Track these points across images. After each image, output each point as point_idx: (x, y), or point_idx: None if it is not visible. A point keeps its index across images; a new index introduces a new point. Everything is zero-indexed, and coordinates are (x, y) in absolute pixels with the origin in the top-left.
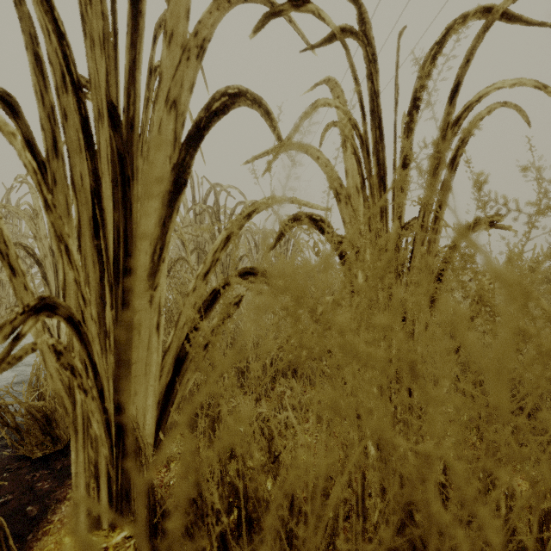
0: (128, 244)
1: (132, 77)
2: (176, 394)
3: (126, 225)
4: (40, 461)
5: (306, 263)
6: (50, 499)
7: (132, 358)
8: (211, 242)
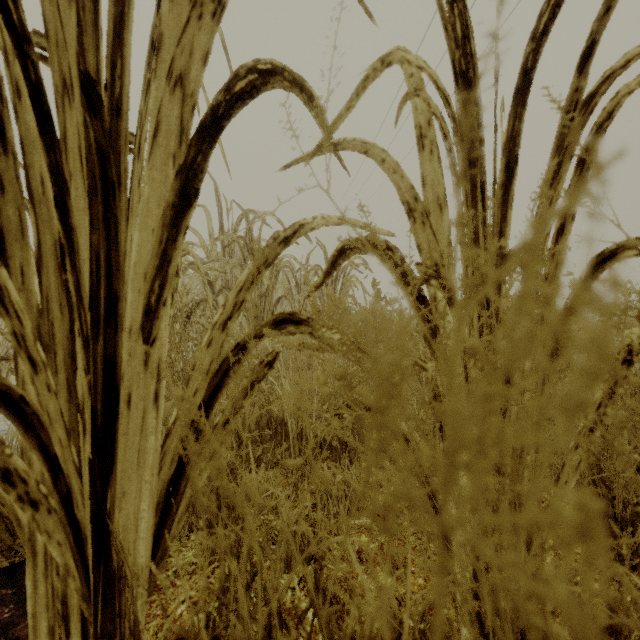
0: (113, 280)
1: (118, 40)
2: (183, 493)
3: (109, 253)
4: (4, 573)
5: (404, 310)
6: (7, 638)
7: (117, 443)
8: None
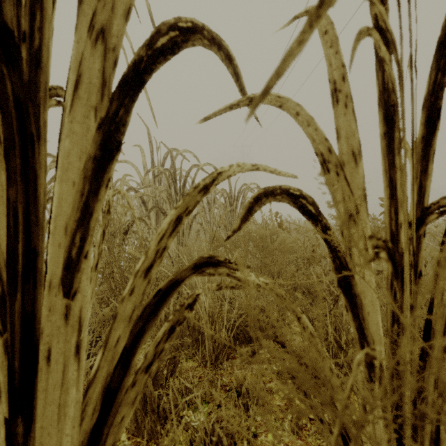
0: (31, 234)
1: None
2: (105, 441)
3: (27, 207)
4: None
5: None
6: None
7: (36, 401)
8: (168, 201)
